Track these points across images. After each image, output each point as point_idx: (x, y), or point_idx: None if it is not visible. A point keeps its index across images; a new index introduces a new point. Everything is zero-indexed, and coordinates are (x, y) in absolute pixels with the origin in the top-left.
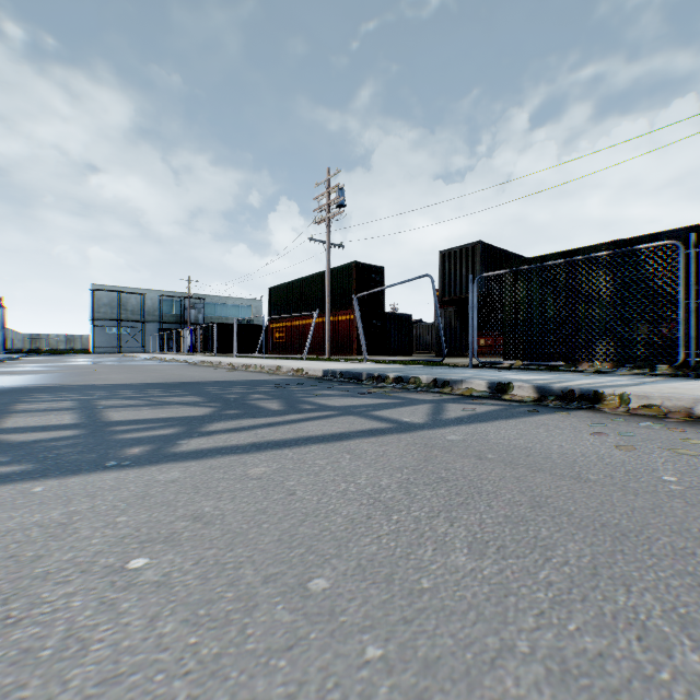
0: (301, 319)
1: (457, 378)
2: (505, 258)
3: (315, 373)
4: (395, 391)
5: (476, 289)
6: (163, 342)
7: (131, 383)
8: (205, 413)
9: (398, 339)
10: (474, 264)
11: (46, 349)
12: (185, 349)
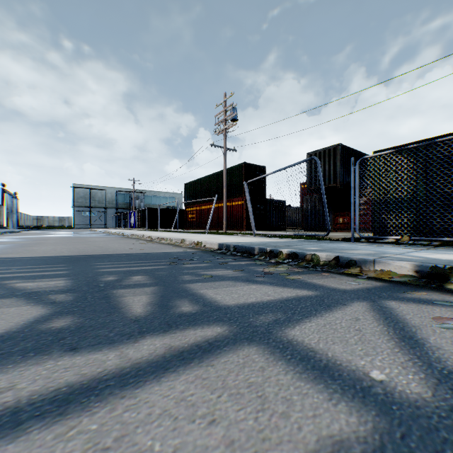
0: (206, 205)
1: (367, 258)
2: (358, 157)
3: (211, 246)
4: (294, 270)
5: (357, 170)
6: (118, 221)
7: (42, 256)
8: (9, 329)
9: (275, 218)
10: (335, 161)
11: (45, 226)
12: (128, 225)
